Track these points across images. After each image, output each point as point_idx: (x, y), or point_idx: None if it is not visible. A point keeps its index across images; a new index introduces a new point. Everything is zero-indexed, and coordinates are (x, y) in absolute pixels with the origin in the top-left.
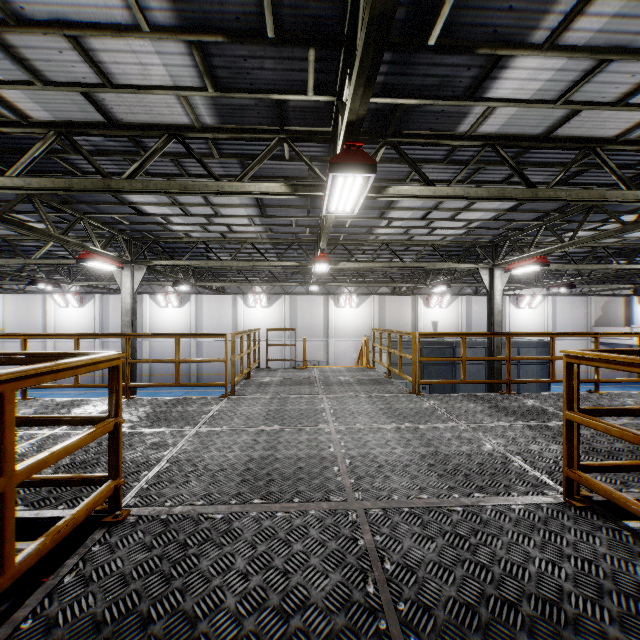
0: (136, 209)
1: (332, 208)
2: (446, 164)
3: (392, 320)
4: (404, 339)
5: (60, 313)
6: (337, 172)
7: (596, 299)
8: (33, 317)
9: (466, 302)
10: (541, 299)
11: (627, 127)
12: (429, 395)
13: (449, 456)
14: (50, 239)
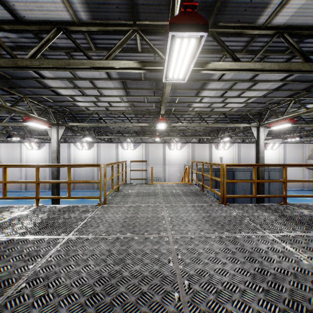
0: (54, 91)
1: (169, 76)
2: (244, 53)
3: (198, 156)
4: (206, 166)
5: (28, 153)
6: (175, 31)
7: (308, 145)
8: (15, 155)
9: (238, 147)
10: (278, 145)
11: None
12: (232, 205)
13: (277, 276)
14: (2, 108)
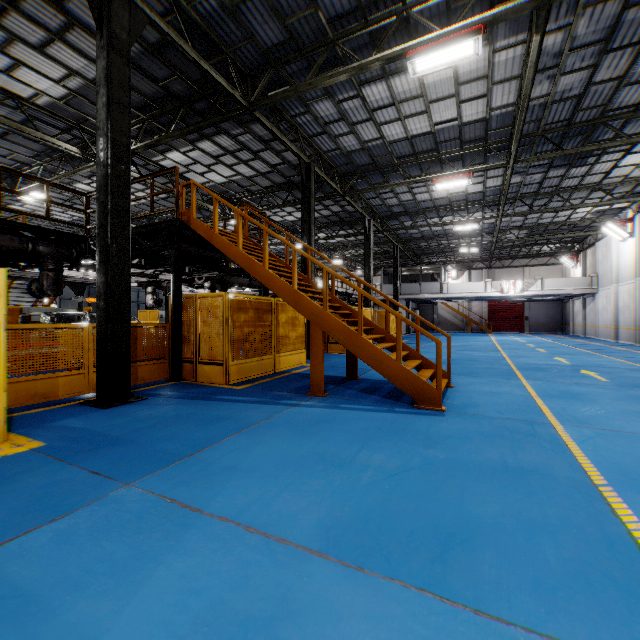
0: None
1: None
2: (143, 168)
3: None
4: None
5: None
6: None
7: None
8: None
9: None
10: None
11: (204, 182)
12: None
13: None
14: None
